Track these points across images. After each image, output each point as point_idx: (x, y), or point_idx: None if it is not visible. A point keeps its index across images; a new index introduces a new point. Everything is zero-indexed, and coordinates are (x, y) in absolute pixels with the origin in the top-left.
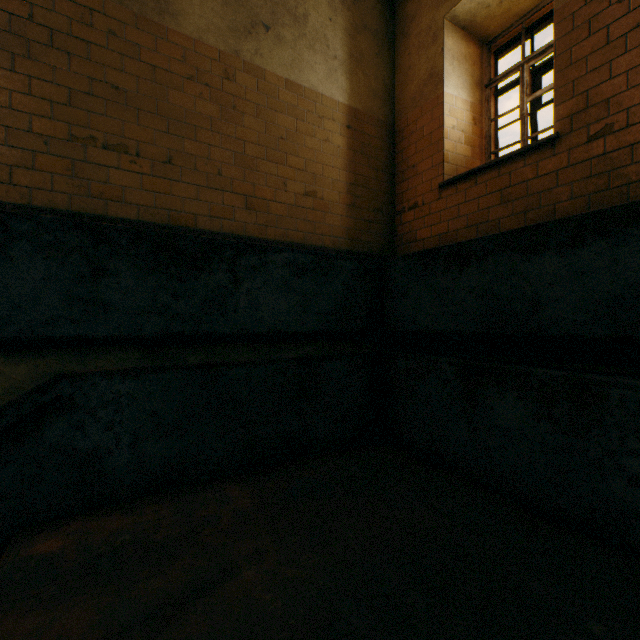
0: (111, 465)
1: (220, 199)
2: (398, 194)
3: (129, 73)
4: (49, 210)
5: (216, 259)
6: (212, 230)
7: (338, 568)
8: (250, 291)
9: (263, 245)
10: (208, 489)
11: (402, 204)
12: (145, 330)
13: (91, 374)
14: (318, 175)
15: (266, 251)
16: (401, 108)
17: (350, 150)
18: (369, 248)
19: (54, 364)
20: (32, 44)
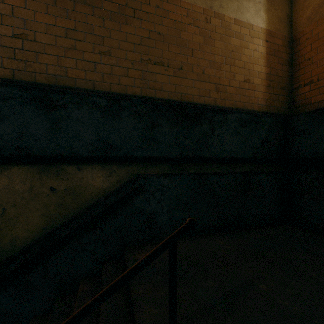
0: (159, 221)
1: (203, 86)
2: (295, 77)
3: (164, 25)
4: (133, 96)
5: (203, 118)
6: (199, 103)
7: (322, 293)
8: (219, 135)
9: (225, 110)
10: (203, 238)
11: (298, 83)
12: (172, 154)
13: (151, 175)
14: (250, 70)
15: (226, 113)
16: (297, 26)
17: (267, 54)
18: (277, 110)
19: (135, 170)
20: (126, 17)
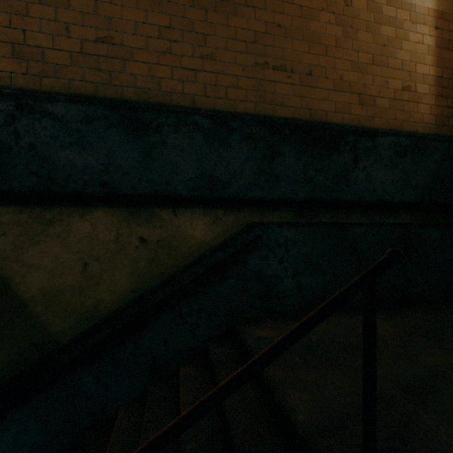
0: (282, 288)
1: (341, 98)
2: None
3: (286, 14)
4: (244, 114)
5: (342, 143)
6: (336, 123)
7: None
8: (365, 168)
9: (374, 131)
10: (345, 316)
11: None
12: (299, 195)
13: (271, 223)
14: (411, 72)
15: (376, 136)
16: None
17: (437, 48)
18: None
19: (246, 217)
20: (236, 6)
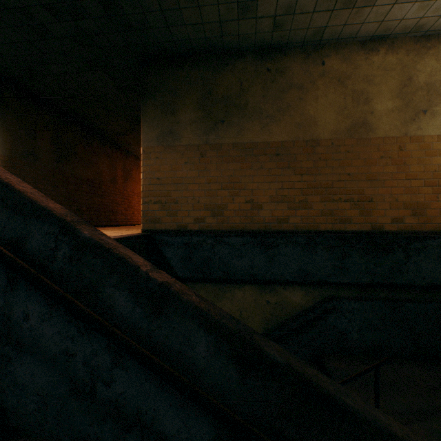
0: (350, 337)
1: (396, 213)
2: None
3: (353, 166)
4: (325, 231)
5: (396, 246)
6: (391, 230)
7: None
8: (415, 262)
9: (423, 236)
10: (396, 362)
11: None
12: (362, 280)
13: (342, 298)
14: None
15: (425, 239)
16: None
17: None
18: None
19: (326, 291)
20: (319, 168)
